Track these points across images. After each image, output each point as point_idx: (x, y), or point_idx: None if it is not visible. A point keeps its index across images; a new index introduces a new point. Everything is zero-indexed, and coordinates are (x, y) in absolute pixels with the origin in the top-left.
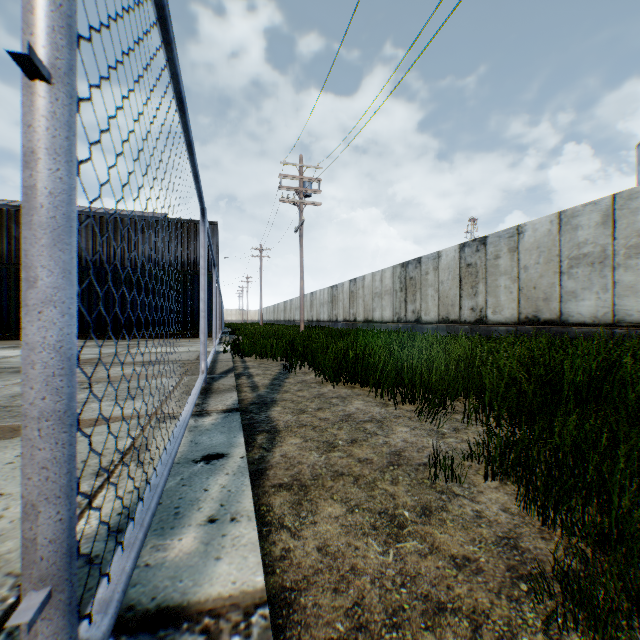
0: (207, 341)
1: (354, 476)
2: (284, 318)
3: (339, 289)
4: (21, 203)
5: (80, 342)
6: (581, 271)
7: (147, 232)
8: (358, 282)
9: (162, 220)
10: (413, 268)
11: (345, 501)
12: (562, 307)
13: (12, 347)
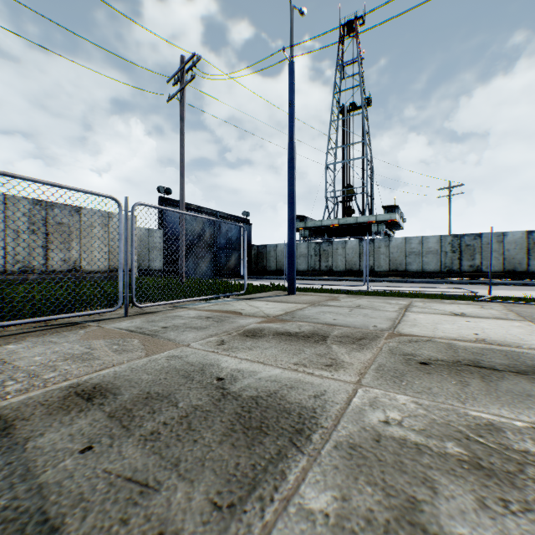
0: None
1: None
2: None
3: None
4: None
5: None
6: None
7: None
8: None
9: None
10: None
11: None
12: None
13: None
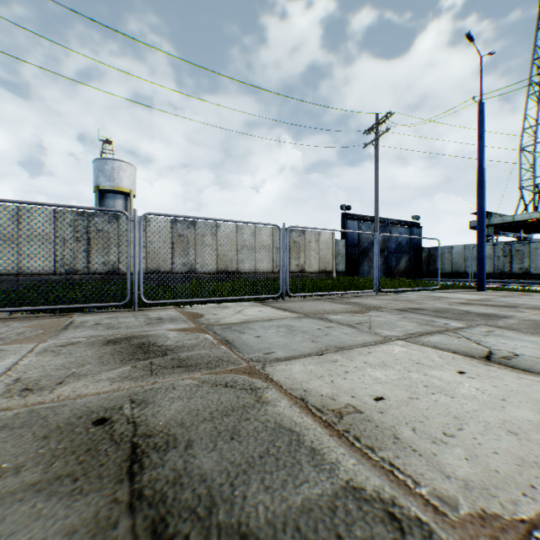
0: (71, 317)
1: None
2: None
3: None
4: None
5: None
6: (245, 251)
7: None
8: None
9: None
10: (105, 221)
11: None
12: (238, 266)
13: None
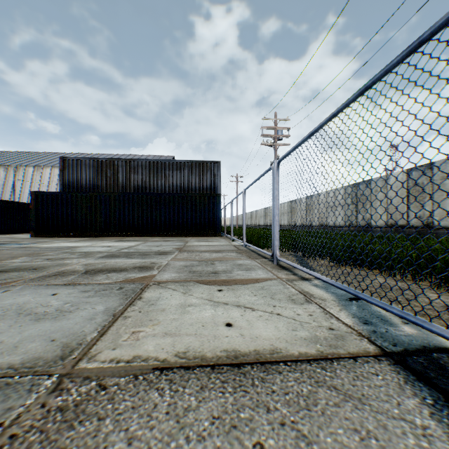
0: (222, 238)
1: (432, 316)
2: (250, 223)
3: (297, 203)
4: (93, 155)
5: (149, 238)
6: None
7: (178, 170)
8: (314, 198)
9: (187, 162)
10: (363, 187)
11: (443, 326)
12: None
13: (120, 241)
